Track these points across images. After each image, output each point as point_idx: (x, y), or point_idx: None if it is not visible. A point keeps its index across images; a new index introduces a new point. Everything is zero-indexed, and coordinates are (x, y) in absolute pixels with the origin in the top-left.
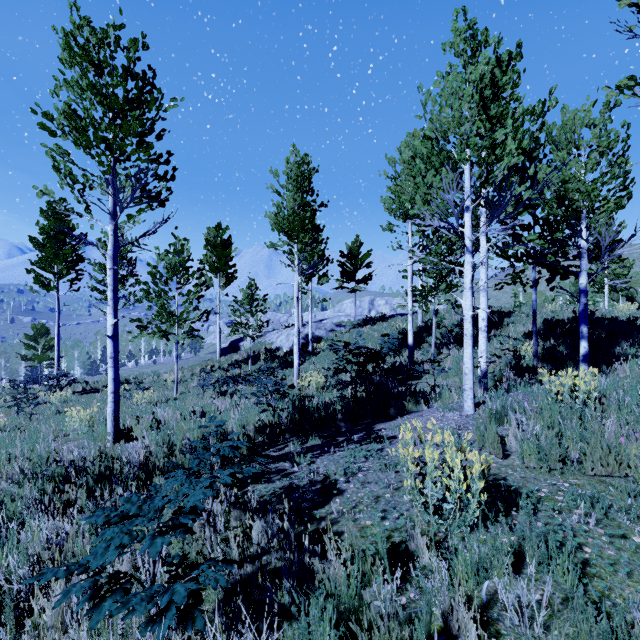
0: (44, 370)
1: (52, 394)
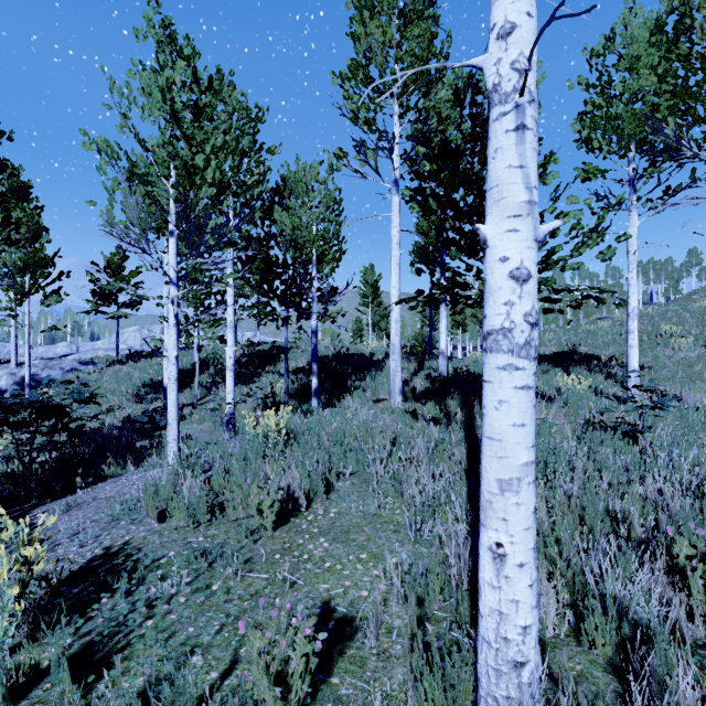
0: None
1: None
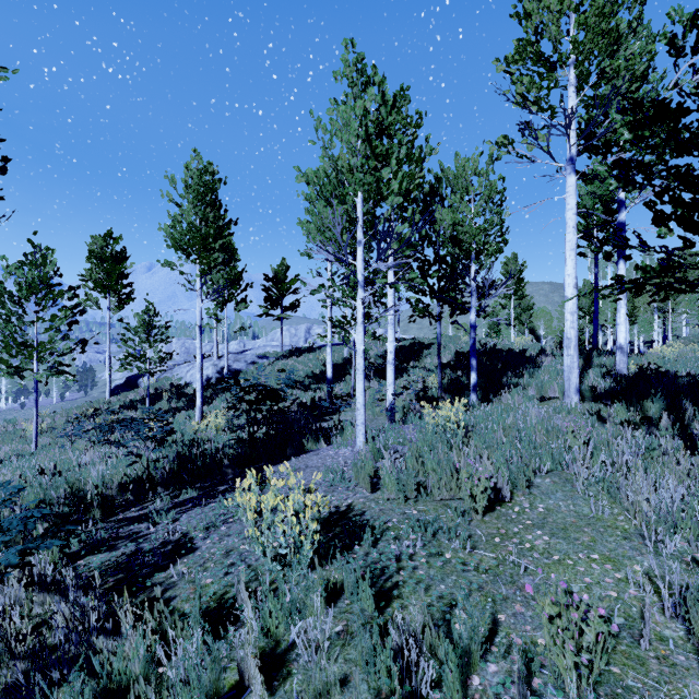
0: None
1: None
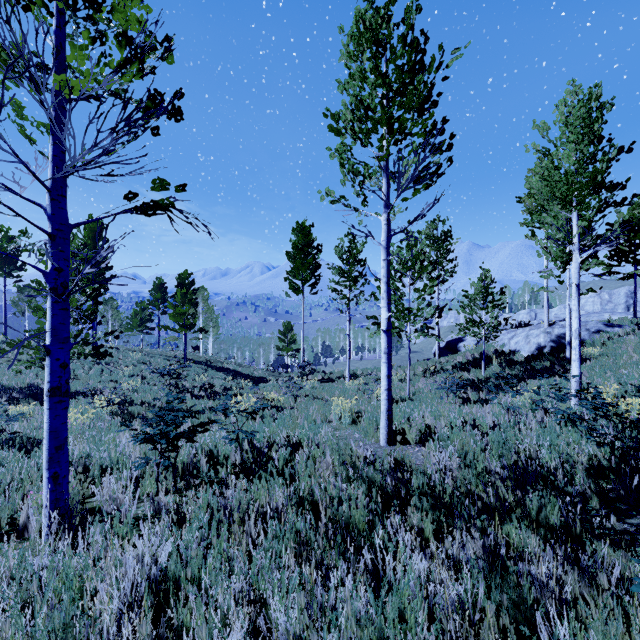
0: (288, 359)
1: (302, 380)
